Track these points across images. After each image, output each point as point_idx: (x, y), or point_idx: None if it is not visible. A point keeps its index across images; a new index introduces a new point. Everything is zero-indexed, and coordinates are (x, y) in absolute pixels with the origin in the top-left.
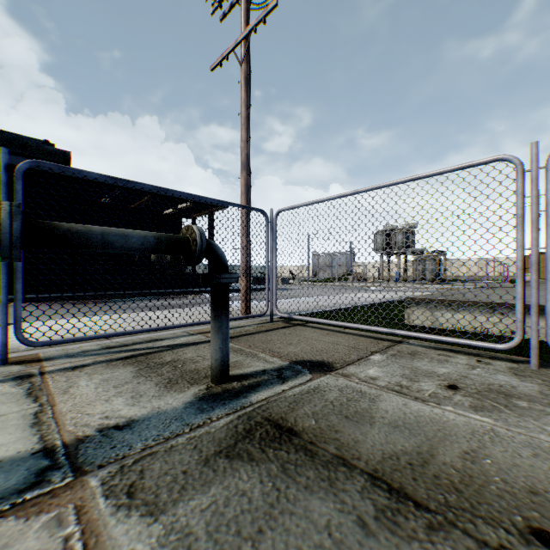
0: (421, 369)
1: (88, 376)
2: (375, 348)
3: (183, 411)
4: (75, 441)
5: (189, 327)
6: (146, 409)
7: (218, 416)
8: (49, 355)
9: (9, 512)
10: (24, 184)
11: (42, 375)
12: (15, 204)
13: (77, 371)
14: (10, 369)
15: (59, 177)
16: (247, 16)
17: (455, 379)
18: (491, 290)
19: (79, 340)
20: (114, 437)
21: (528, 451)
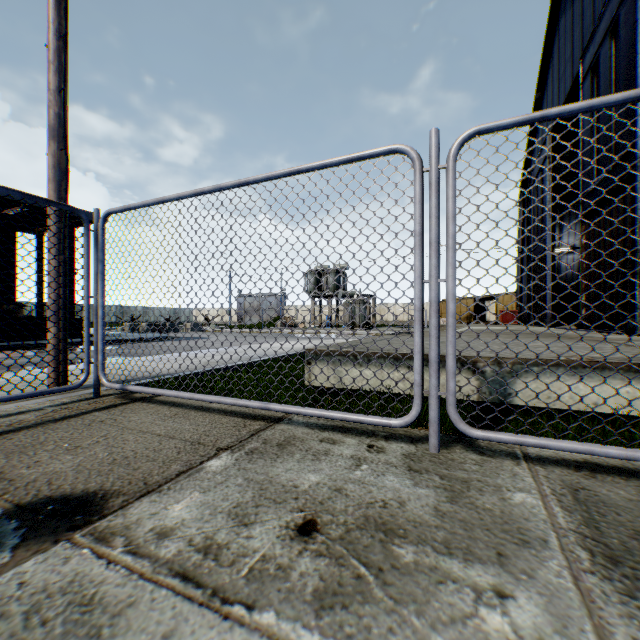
0: (278, 481)
1: None
2: (231, 439)
3: None
4: None
5: None
6: None
7: None
8: None
9: None
10: None
11: None
12: None
13: None
14: None
15: None
16: None
17: (323, 500)
18: (406, 337)
19: None
20: None
21: None
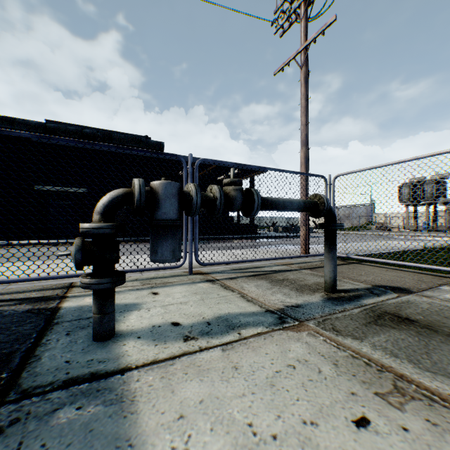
0: None
1: (244, 283)
2: (439, 282)
3: (324, 303)
4: (279, 309)
5: (271, 261)
6: (300, 300)
7: (350, 308)
8: (206, 271)
9: (284, 329)
10: (198, 173)
11: (218, 281)
12: (255, 189)
13: (234, 280)
14: (197, 276)
15: (212, 167)
16: (306, 31)
17: None
18: None
19: (221, 264)
20: (298, 310)
21: None
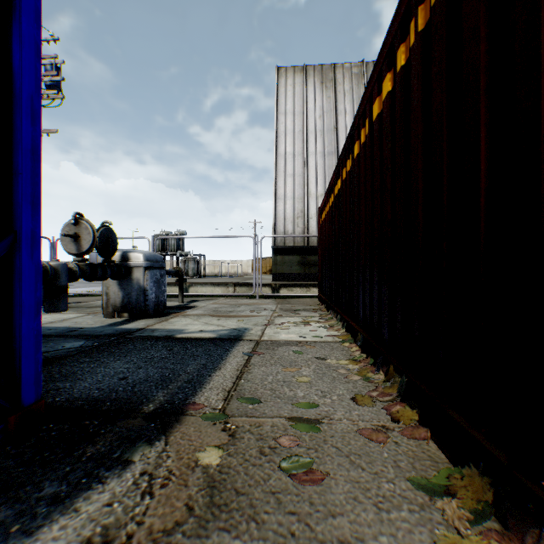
0: None
1: None
2: None
3: None
4: None
5: None
6: None
7: None
8: None
9: None
10: None
11: None
12: None
13: None
14: None
15: None
16: None
17: None
18: None
19: None
20: None
21: None
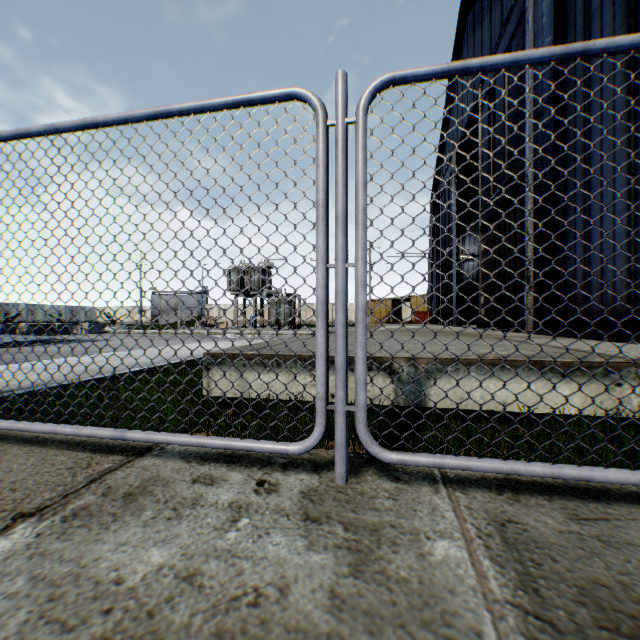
0: (92, 574)
1: None
2: (52, 492)
3: None
4: None
5: None
6: None
7: None
8: None
9: None
10: None
11: None
12: None
13: None
14: None
15: None
16: None
17: (155, 607)
18: None
19: None
20: None
21: None
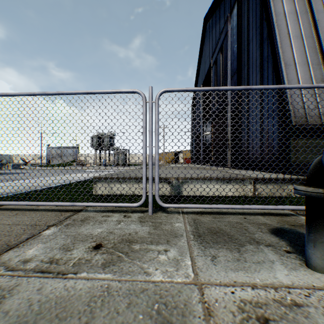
0: (83, 234)
1: None
2: (55, 221)
3: None
4: None
5: None
6: None
7: None
8: None
9: None
10: None
11: None
12: None
13: None
14: None
15: None
16: None
17: (104, 237)
18: None
19: None
20: None
21: (126, 302)
